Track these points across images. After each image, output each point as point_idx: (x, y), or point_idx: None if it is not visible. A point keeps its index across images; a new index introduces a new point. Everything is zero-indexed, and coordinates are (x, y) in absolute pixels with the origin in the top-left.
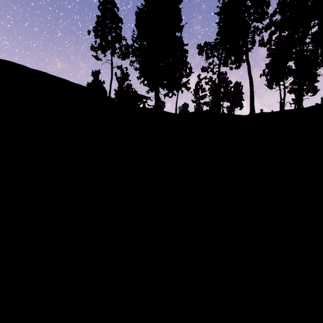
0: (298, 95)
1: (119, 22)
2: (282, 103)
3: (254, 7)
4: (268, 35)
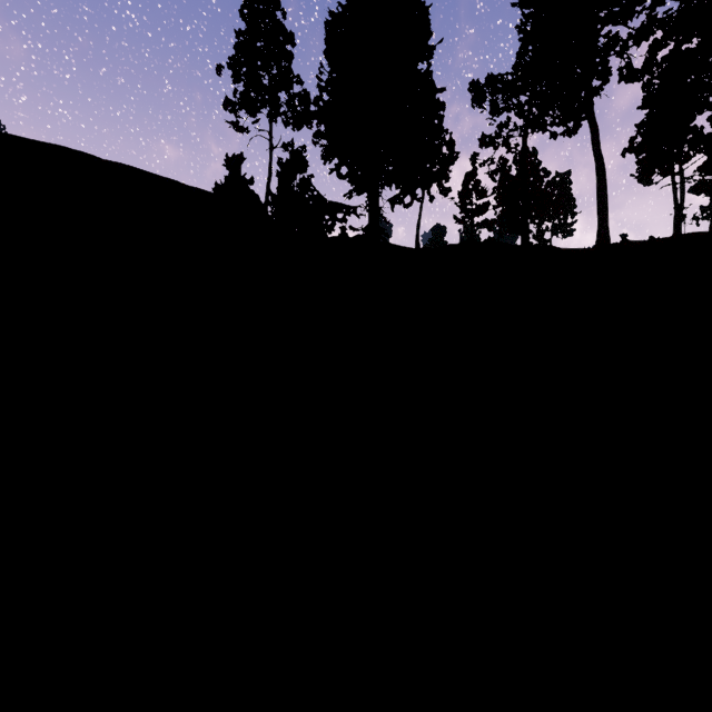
0: None
1: (286, 42)
2: (684, 216)
3: None
4: (648, 51)
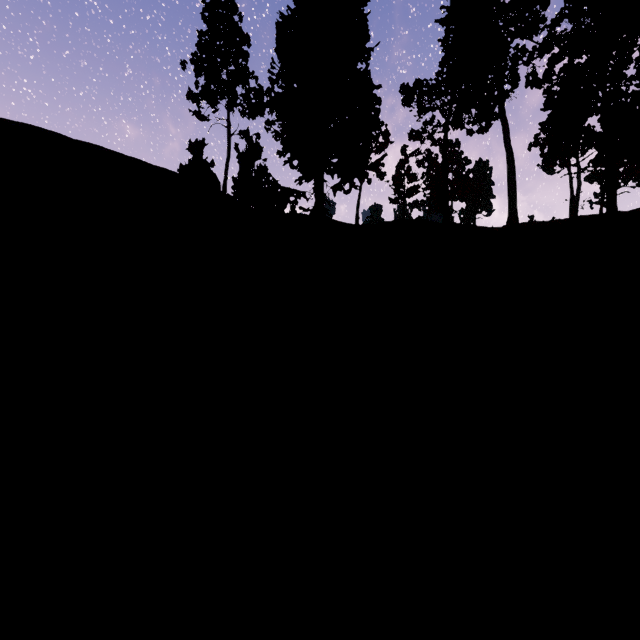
0: (608, 185)
1: (243, 43)
2: (576, 202)
3: (517, 8)
4: (547, 64)
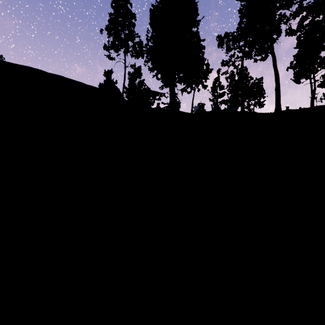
0: None
1: (132, 18)
2: (316, 98)
3: None
4: (299, 21)
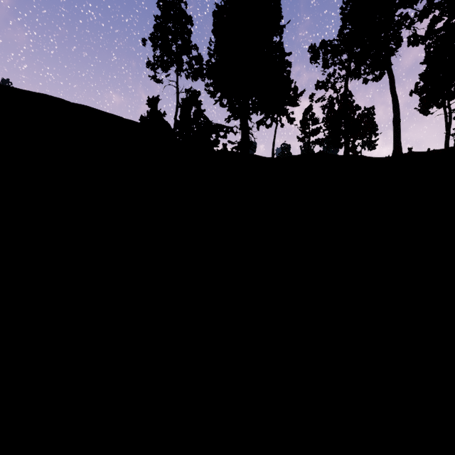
0: None
1: (187, 23)
2: (454, 134)
3: None
4: (429, 23)
